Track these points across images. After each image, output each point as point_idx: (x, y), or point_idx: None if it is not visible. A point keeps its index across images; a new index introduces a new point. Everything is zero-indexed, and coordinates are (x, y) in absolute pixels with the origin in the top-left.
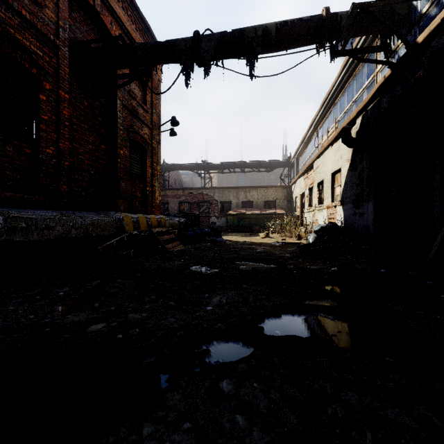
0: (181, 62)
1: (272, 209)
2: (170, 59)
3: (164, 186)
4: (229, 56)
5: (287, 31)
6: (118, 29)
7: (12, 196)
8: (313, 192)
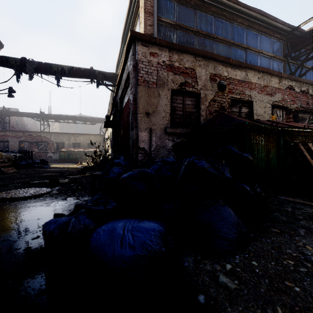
0: (13, 69)
1: (92, 148)
2: (5, 66)
3: (4, 128)
4: (44, 74)
5: (74, 72)
6: None
7: None
8: (108, 140)
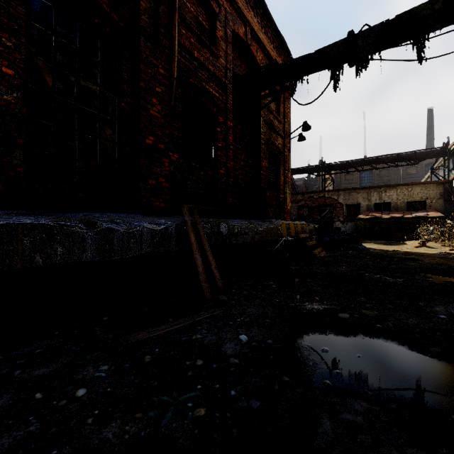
0: (330, 68)
1: (420, 212)
2: (319, 68)
3: None
4: (390, 45)
5: None
6: (260, 54)
7: (205, 209)
8: None
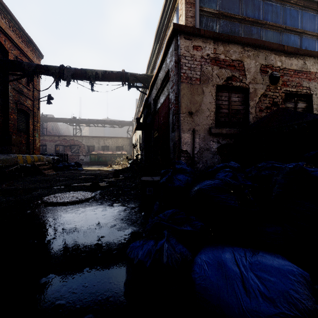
0: (53, 76)
1: (120, 151)
2: (46, 74)
3: (42, 133)
4: (80, 79)
5: (107, 75)
6: (9, 43)
7: None
8: (136, 143)
